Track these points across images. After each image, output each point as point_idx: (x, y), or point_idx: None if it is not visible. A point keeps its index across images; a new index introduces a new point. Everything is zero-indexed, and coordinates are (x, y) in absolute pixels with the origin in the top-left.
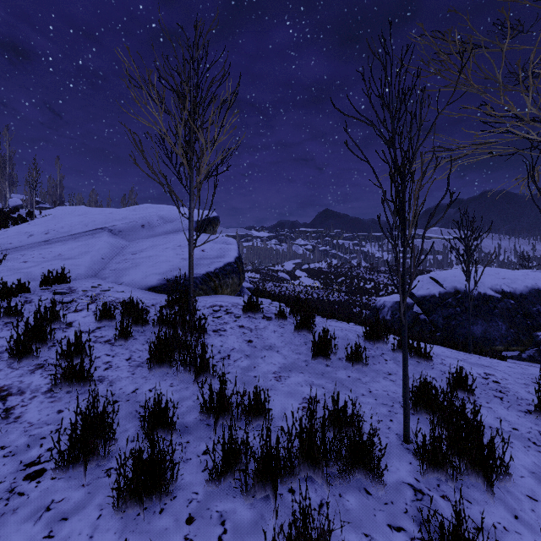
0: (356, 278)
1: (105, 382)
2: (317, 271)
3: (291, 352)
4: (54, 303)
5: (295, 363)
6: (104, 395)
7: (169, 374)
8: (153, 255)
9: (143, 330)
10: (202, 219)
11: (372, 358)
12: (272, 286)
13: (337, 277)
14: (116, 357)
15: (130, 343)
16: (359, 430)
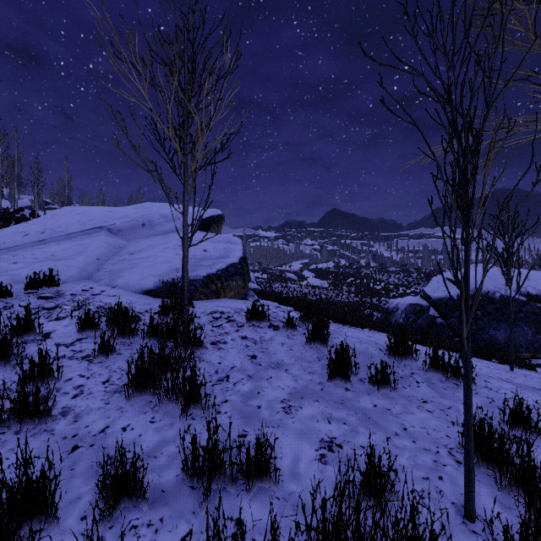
0: (365, 278)
1: (69, 416)
2: (325, 271)
3: (302, 372)
4: (28, 311)
5: (308, 387)
6: (63, 436)
7: (152, 404)
8: (151, 256)
9: (130, 342)
10: (206, 217)
11: (400, 380)
12: (279, 287)
13: (346, 278)
14: (91, 378)
15: (112, 360)
16: (413, 522)
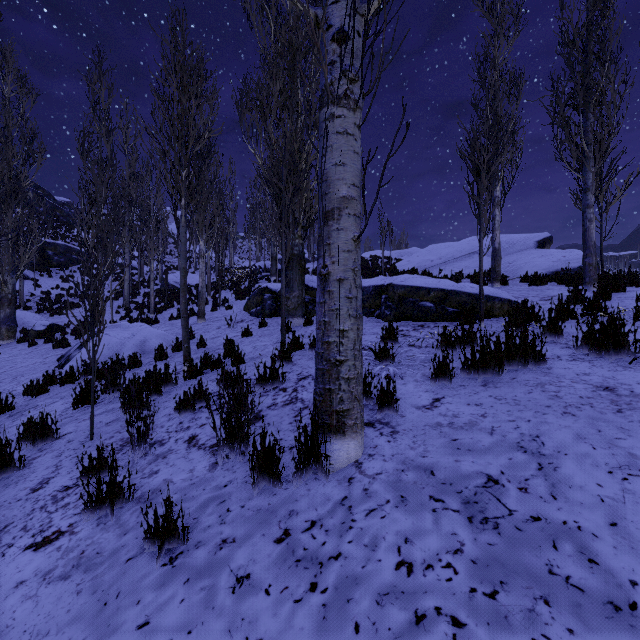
0: None
1: None
2: None
3: None
4: (527, 273)
5: None
6: None
7: None
8: (527, 262)
9: None
10: (541, 239)
11: None
12: None
13: None
14: None
15: None
16: None
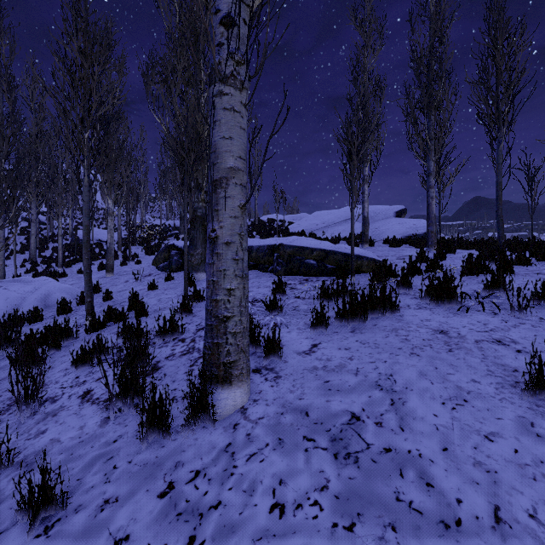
0: None
1: None
2: None
3: None
4: (388, 236)
5: None
6: None
7: None
8: (389, 228)
9: None
10: (398, 210)
11: None
12: None
13: None
14: None
15: None
16: None
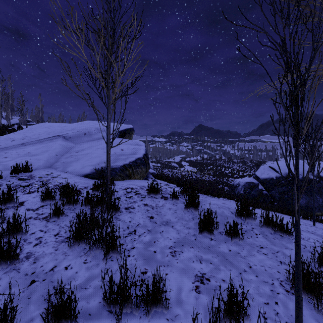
0: (219, 166)
1: (30, 259)
2: (195, 162)
3: (182, 227)
4: (9, 189)
5: (186, 238)
6: (25, 273)
7: (85, 250)
8: (89, 153)
9: (74, 207)
10: (123, 129)
11: (245, 232)
12: (167, 171)
13: (207, 166)
14: (47, 232)
15: (62, 219)
16: None
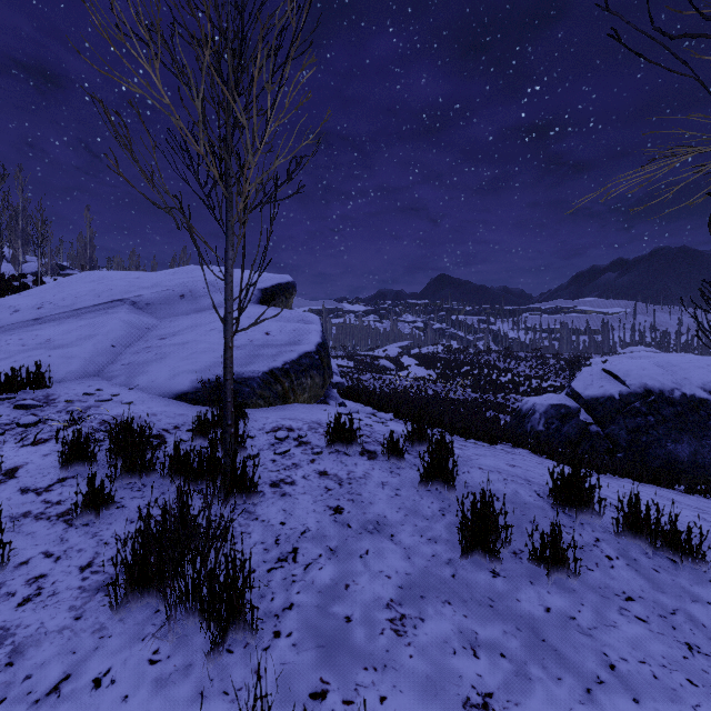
0: (486, 368)
1: None
2: (431, 358)
3: (418, 539)
4: None
5: (430, 572)
6: None
7: (158, 617)
8: (190, 341)
9: (142, 483)
10: (270, 286)
11: (580, 553)
12: (371, 379)
13: (460, 366)
14: (62, 560)
15: (107, 519)
16: None
